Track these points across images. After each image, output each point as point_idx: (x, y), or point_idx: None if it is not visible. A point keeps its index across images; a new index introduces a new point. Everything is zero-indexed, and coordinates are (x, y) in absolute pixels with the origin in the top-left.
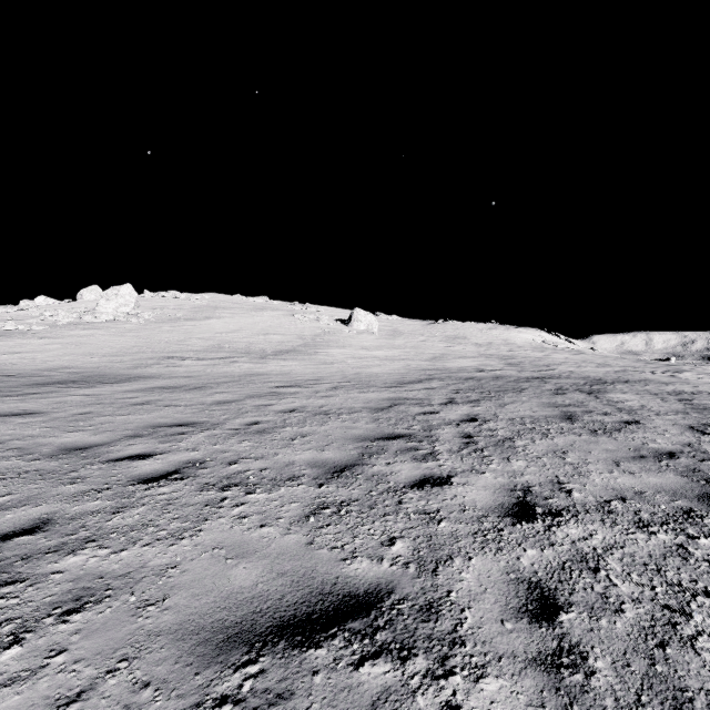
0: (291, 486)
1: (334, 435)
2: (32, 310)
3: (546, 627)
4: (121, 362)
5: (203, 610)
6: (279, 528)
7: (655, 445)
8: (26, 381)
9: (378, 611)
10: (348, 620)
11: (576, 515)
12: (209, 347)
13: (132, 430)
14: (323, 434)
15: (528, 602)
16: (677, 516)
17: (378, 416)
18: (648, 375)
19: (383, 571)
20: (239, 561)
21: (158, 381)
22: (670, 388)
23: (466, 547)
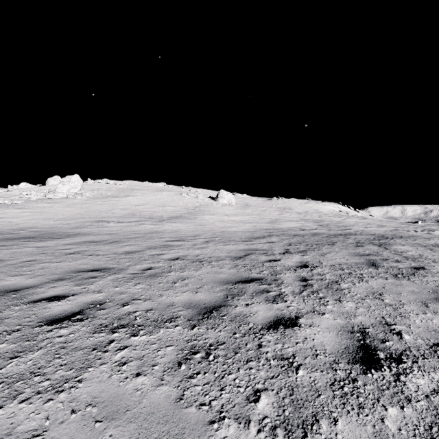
0: (169, 327)
1: (205, 279)
2: (15, 191)
3: None
4: (68, 224)
5: None
6: (152, 378)
7: None
8: (1, 237)
9: None
10: None
11: (415, 360)
12: (126, 214)
13: (58, 275)
14: (197, 278)
15: None
16: None
17: (237, 263)
18: (413, 233)
19: None
20: (107, 425)
21: (89, 237)
22: (432, 242)
23: (328, 404)
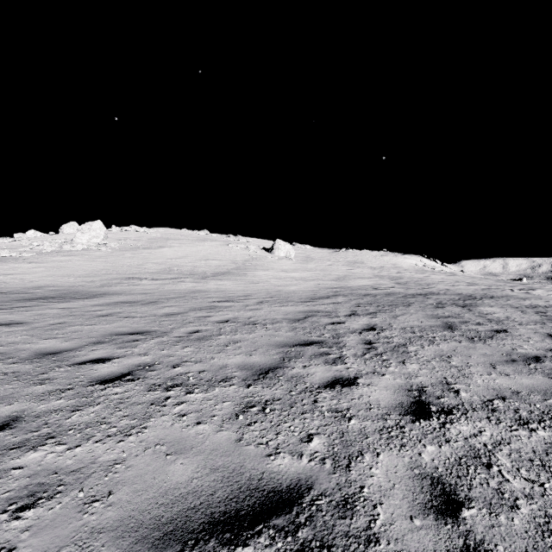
0: (224, 386)
1: (260, 342)
2: (23, 240)
3: (451, 523)
4: (92, 281)
5: (143, 506)
6: (212, 425)
7: (522, 350)
8: (15, 297)
9: (299, 507)
10: (273, 517)
11: (465, 413)
12: (161, 270)
13: (96, 338)
14: (251, 341)
15: (433, 498)
16: (551, 414)
17: (296, 326)
18: (508, 292)
19: (302, 467)
20: (177, 457)
21: (120, 297)
22: (527, 303)
23: (374, 443)
